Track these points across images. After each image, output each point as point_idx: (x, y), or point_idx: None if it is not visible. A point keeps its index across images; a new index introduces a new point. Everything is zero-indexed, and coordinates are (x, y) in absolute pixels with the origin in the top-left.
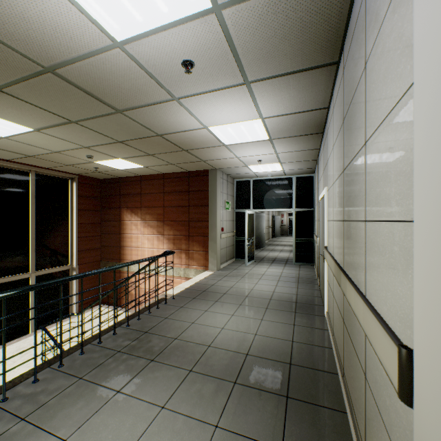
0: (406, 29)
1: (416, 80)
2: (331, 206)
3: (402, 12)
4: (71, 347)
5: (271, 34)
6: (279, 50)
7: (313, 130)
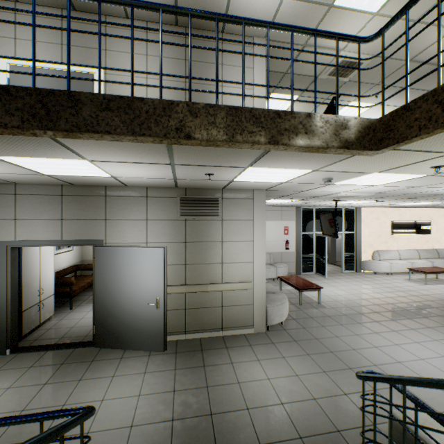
0: (248, 79)
1: (255, 91)
2: (134, 90)
3: (246, 75)
4: (247, 108)
5: (208, 3)
6: (196, 4)
7: (82, 4)
